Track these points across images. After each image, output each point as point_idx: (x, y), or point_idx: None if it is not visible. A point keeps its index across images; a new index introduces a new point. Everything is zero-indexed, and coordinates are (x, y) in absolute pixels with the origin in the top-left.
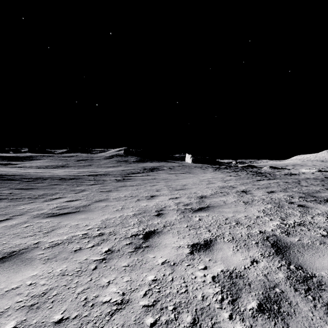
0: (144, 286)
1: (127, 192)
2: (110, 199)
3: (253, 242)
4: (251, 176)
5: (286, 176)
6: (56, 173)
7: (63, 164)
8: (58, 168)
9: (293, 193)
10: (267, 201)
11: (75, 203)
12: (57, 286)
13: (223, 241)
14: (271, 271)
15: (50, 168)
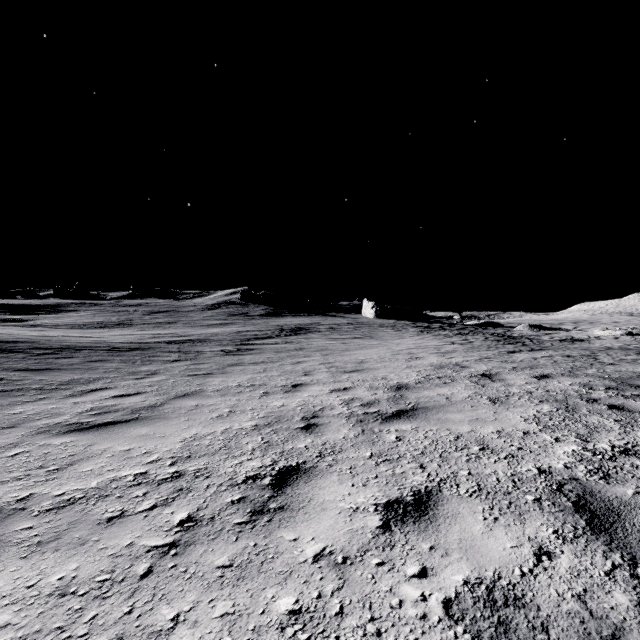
0: (267, 634)
1: (243, 378)
2: (208, 391)
3: (528, 497)
4: (494, 344)
5: (564, 343)
6: (103, 339)
7: (121, 320)
8: (110, 329)
9: (590, 379)
10: (540, 397)
11: (133, 400)
12: (37, 633)
13: (458, 495)
14: (594, 586)
15: (95, 329)
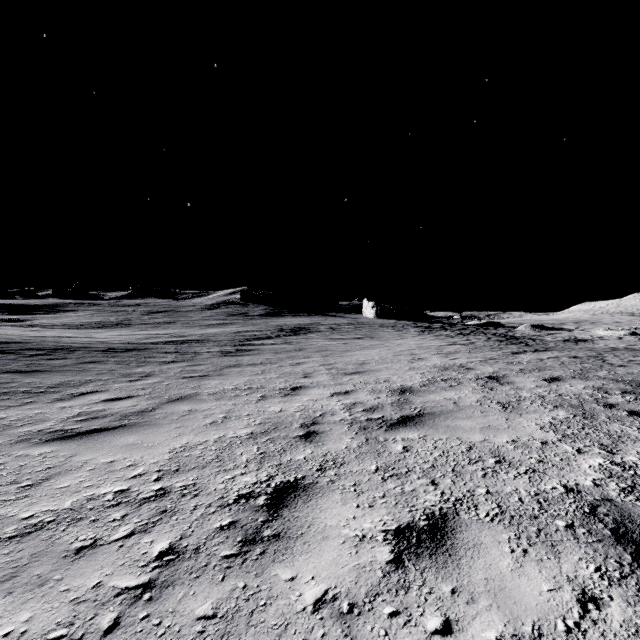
0: None
1: (241, 380)
2: (203, 394)
3: (559, 522)
4: (497, 344)
5: (568, 343)
6: (99, 339)
7: (119, 320)
8: (108, 329)
9: (603, 382)
10: (553, 402)
11: (123, 404)
12: None
13: (478, 519)
14: None
15: (92, 329)
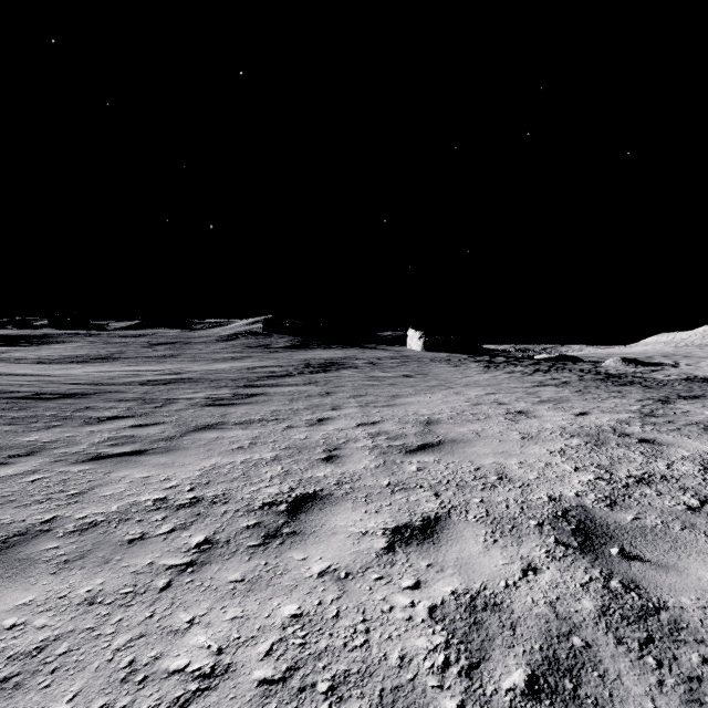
0: None
1: (195, 468)
2: (58, 532)
3: None
4: (603, 385)
5: (698, 384)
6: (53, 378)
7: (109, 352)
8: (87, 364)
9: None
10: None
11: None
12: None
13: None
14: None
15: (67, 364)
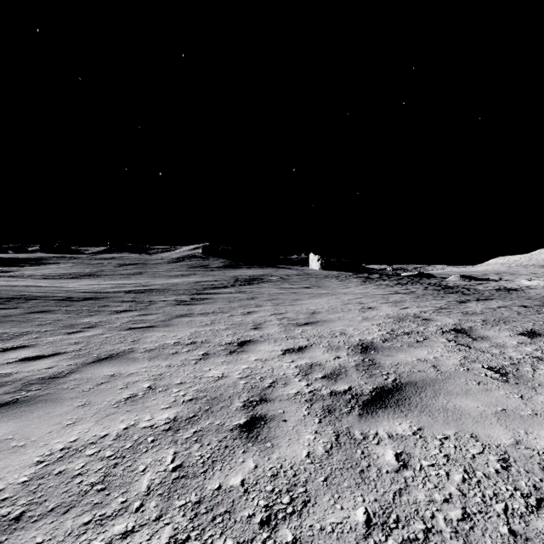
0: None
1: (186, 332)
2: (138, 351)
3: None
4: (436, 293)
5: (501, 292)
6: (66, 288)
7: (93, 271)
8: (80, 279)
9: None
10: None
11: (38, 365)
12: None
13: None
14: None
15: (66, 279)
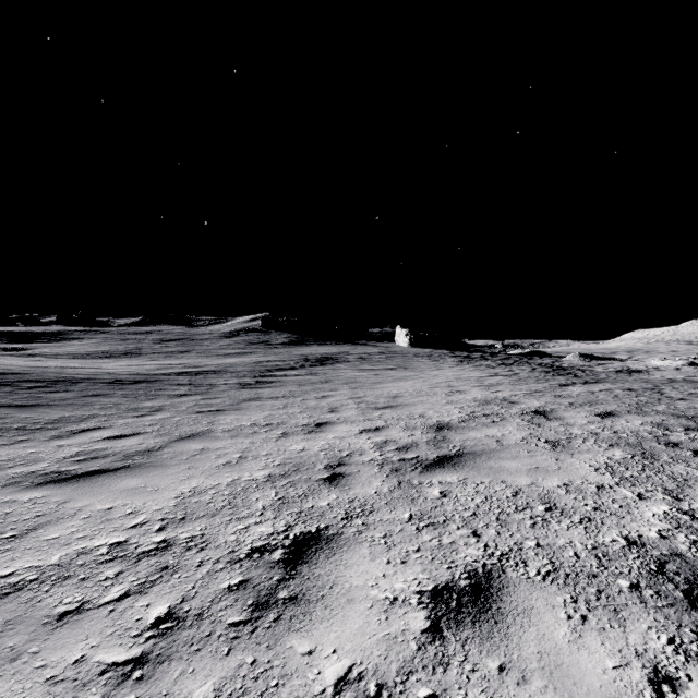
0: None
1: (260, 415)
2: (217, 431)
3: (622, 582)
4: (543, 376)
5: (621, 374)
6: (106, 370)
7: (129, 349)
8: (116, 359)
9: (663, 417)
10: (608, 440)
11: (128, 442)
12: None
13: (527, 578)
14: None
15: (99, 359)
